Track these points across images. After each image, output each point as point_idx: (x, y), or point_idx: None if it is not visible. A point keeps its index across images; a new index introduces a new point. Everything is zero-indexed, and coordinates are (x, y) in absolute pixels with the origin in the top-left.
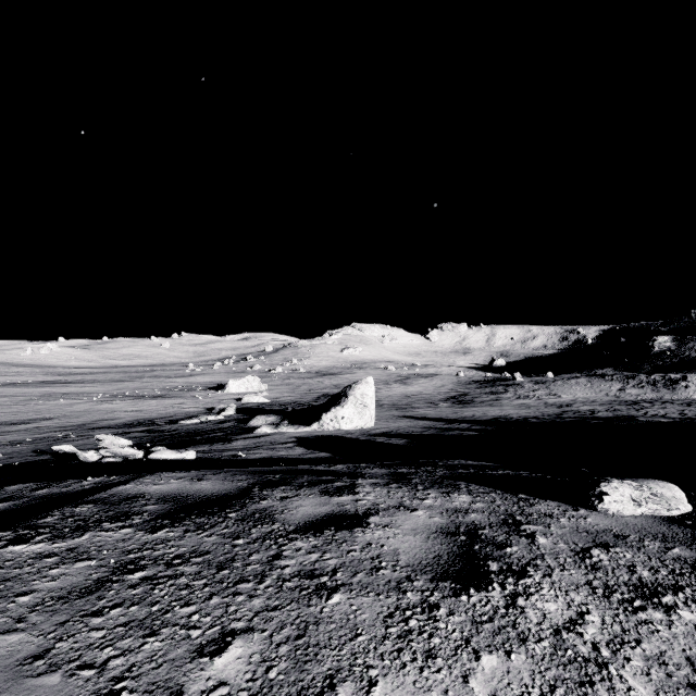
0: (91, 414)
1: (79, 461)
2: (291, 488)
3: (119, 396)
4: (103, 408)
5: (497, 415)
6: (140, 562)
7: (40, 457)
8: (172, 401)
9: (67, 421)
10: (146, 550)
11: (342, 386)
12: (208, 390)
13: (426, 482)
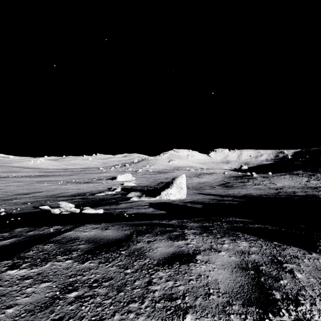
0: (58, 190)
1: (51, 213)
2: (152, 235)
3: (69, 182)
4: (63, 187)
5: (245, 193)
6: (75, 285)
7: (35, 210)
8: (92, 185)
9: (47, 193)
10: (78, 276)
11: (169, 178)
12: (108, 180)
13: (220, 232)
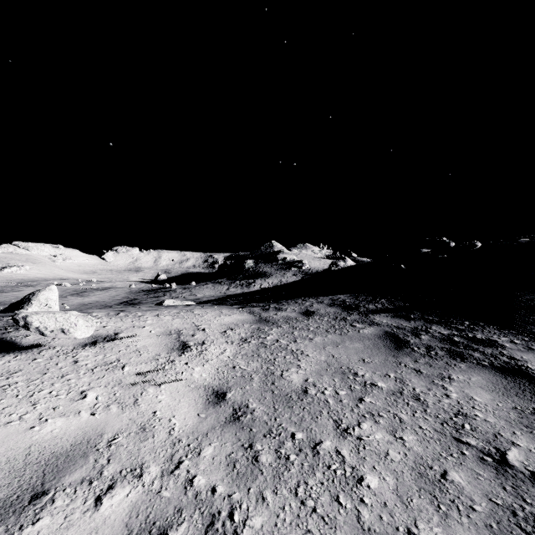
0: None
1: None
2: None
3: None
4: None
5: None
6: None
7: None
8: None
9: None
10: None
11: (8, 303)
12: None
13: None
